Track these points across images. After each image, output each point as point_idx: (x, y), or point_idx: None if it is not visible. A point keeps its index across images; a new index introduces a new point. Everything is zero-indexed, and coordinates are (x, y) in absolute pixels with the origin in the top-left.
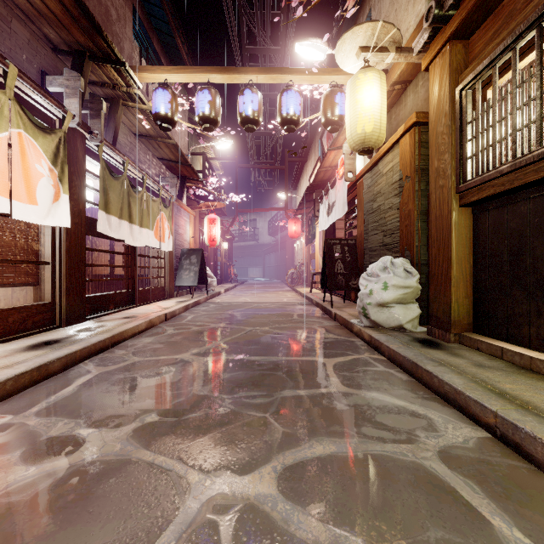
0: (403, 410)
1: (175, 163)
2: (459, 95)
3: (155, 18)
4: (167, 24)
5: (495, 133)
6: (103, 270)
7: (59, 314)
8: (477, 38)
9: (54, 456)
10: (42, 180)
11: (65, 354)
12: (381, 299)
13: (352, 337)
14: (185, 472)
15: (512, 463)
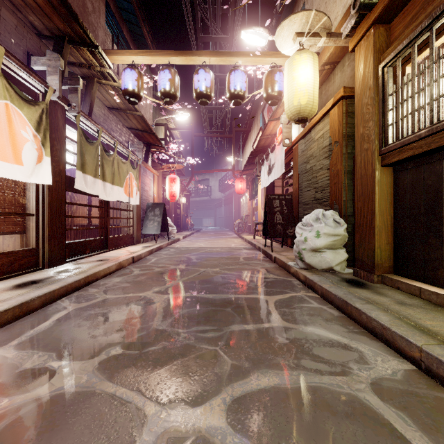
0: (336, 343)
1: (142, 132)
2: (381, 71)
3: (125, 11)
4: (135, 16)
5: (414, 102)
6: (82, 221)
7: (42, 258)
8: (397, 23)
9: (27, 387)
10: (27, 144)
11: (44, 292)
12: (314, 245)
13: (289, 277)
14: (143, 404)
15: (438, 395)
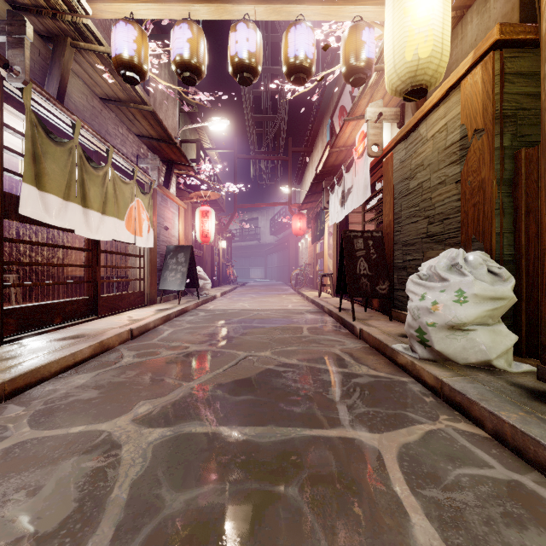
0: None
1: (157, 141)
2: None
3: None
4: None
5: None
6: (76, 271)
7: None
8: None
9: None
10: None
11: None
12: (454, 318)
13: (398, 374)
14: None
15: None
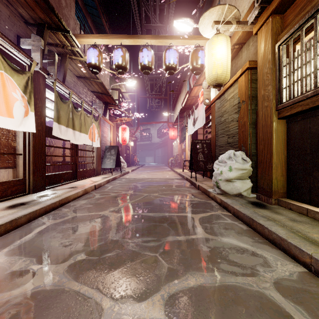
0: (246, 251)
1: (101, 94)
2: (278, 49)
3: (89, 6)
4: (96, 10)
5: (302, 71)
6: (58, 158)
7: (28, 186)
8: (289, 13)
9: (12, 286)
10: (17, 103)
11: (29, 212)
12: (227, 177)
13: (209, 200)
14: (101, 299)
15: None
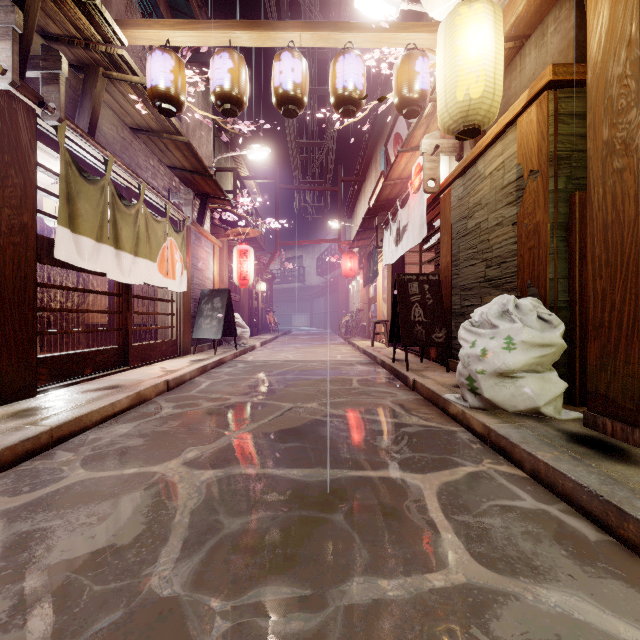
0: None
1: (191, 173)
2: None
3: None
4: None
5: None
6: (98, 318)
7: None
8: None
9: None
10: None
11: None
12: (502, 365)
13: (449, 424)
14: None
15: None
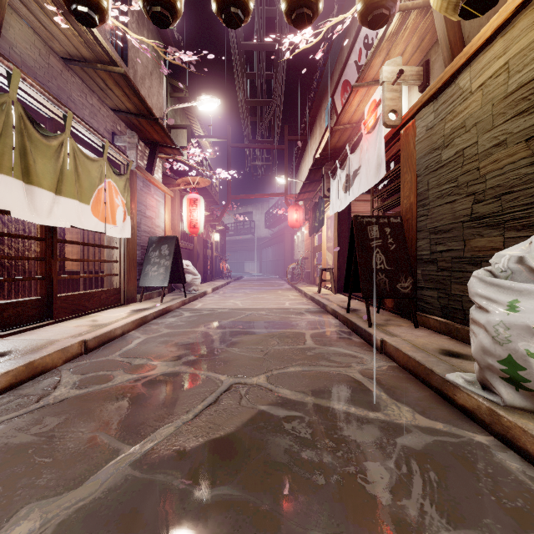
0: None
1: (136, 117)
2: None
3: None
4: None
5: None
6: None
7: None
8: None
9: None
10: None
11: None
12: None
13: (465, 426)
14: None
15: None
